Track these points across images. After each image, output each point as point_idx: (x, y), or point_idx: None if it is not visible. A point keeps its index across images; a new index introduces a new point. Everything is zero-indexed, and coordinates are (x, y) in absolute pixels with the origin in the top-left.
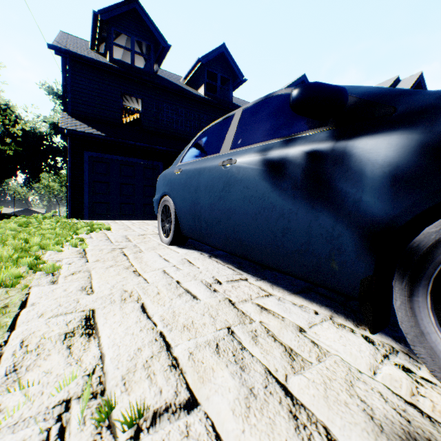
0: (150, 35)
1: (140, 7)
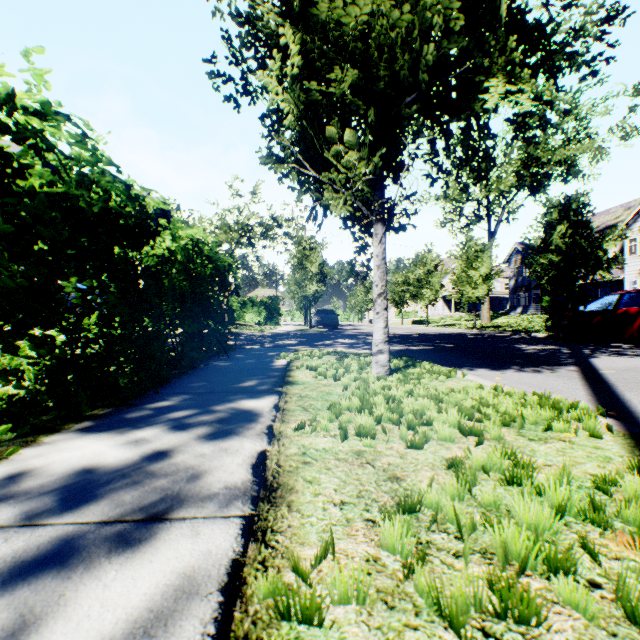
0: None
1: None
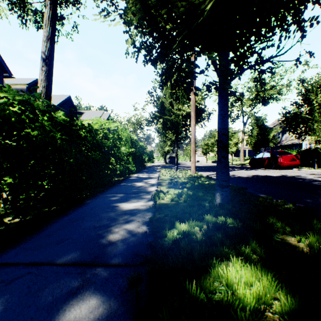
0: (2, 68)
1: (1, 57)
